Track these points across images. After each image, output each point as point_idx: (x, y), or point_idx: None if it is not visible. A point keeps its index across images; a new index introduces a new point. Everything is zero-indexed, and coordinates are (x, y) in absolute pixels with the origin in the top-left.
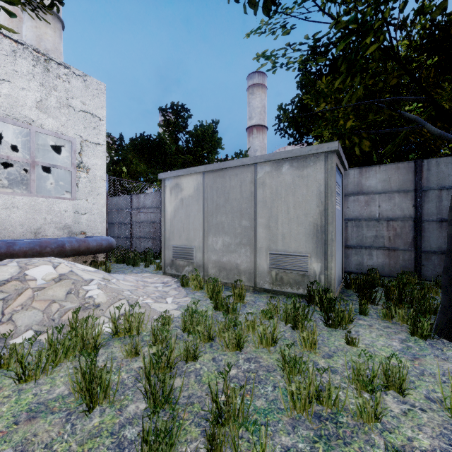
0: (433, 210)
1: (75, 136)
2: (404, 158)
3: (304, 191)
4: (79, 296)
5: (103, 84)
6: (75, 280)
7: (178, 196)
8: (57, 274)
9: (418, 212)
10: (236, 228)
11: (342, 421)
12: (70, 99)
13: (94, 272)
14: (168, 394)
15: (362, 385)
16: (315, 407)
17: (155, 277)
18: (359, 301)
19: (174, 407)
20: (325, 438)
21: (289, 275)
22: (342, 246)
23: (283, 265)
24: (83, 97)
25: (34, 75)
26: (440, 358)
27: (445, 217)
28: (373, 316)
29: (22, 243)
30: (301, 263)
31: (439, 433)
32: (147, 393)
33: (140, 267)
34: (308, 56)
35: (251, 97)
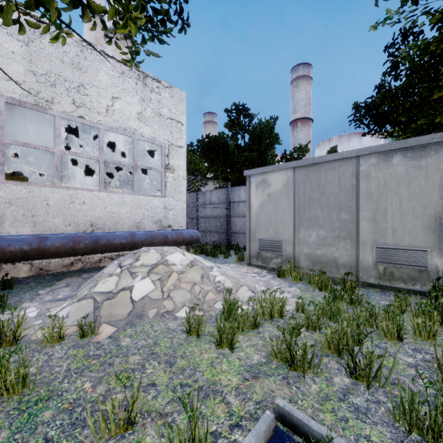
0: None
1: (164, 141)
2: None
3: (422, 182)
4: (211, 281)
5: (184, 92)
6: (202, 267)
7: (265, 192)
8: (189, 260)
9: None
10: (333, 221)
11: None
12: (160, 109)
13: (206, 261)
14: (375, 371)
15: None
16: None
17: (243, 268)
18: None
19: (382, 384)
20: None
21: (401, 270)
22: None
23: (394, 259)
24: (170, 106)
25: (136, 91)
26: None
27: None
28: None
29: (140, 234)
30: (418, 257)
31: None
32: (351, 369)
33: (219, 258)
34: None
35: (295, 90)
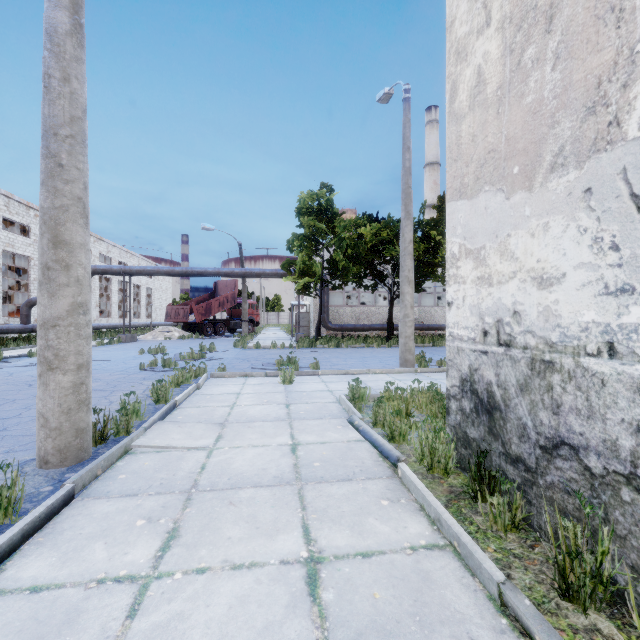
0: None
1: None
2: None
3: None
4: None
5: None
6: None
7: None
8: None
9: None
10: None
11: None
12: None
13: None
14: None
15: None
16: None
17: None
18: None
19: None
20: None
21: None
22: None
23: None
24: None
25: None
26: None
27: None
28: None
29: None
30: None
31: None
32: None
33: None
34: None
35: None
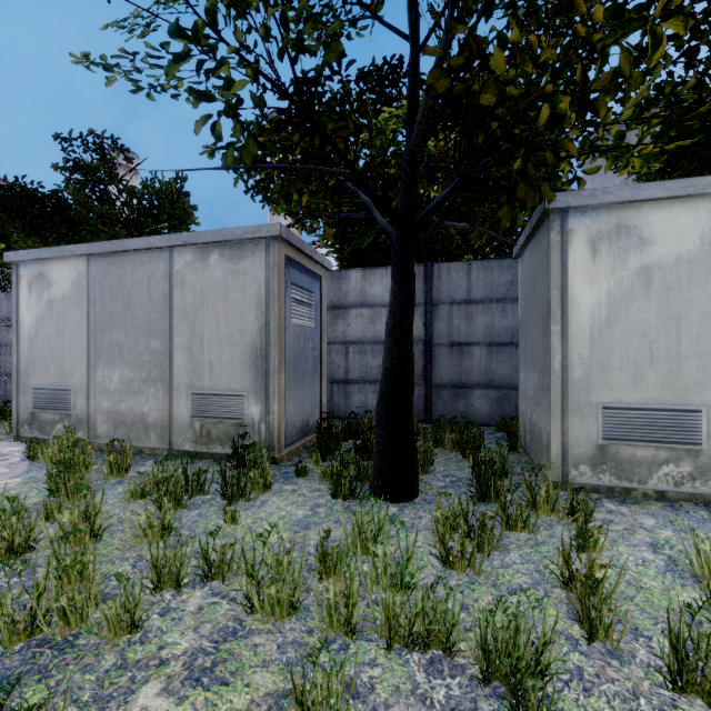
0: (445, 330)
1: None
2: (435, 261)
3: (240, 296)
4: None
5: None
6: None
7: (43, 296)
8: None
9: (428, 333)
10: (141, 353)
11: (80, 643)
12: None
13: None
14: None
15: (172, 580)
16: (55, 630)
17: None
18: (311, 457)
19: None
20: (13, 679)
21: (219, 426)
22: (321, 381)
23: (211, 411)
24: None
25: None
26: (339, 523)
27: (456, 340)
28: (315, 477)
29: None
30: (235, 406)
31: (220, 628)
32: None
33: None
34: (193, 82)
35: None
